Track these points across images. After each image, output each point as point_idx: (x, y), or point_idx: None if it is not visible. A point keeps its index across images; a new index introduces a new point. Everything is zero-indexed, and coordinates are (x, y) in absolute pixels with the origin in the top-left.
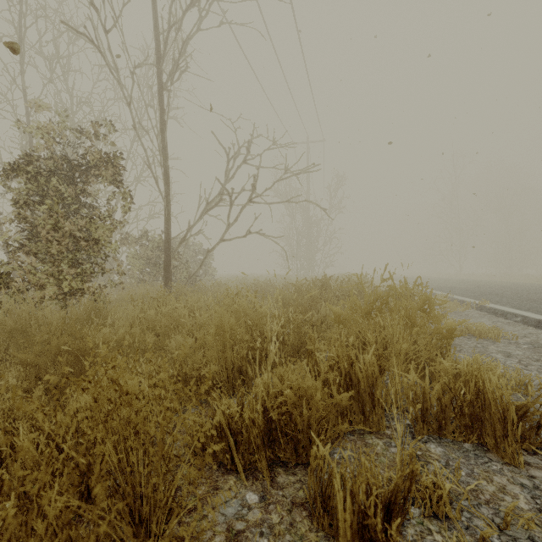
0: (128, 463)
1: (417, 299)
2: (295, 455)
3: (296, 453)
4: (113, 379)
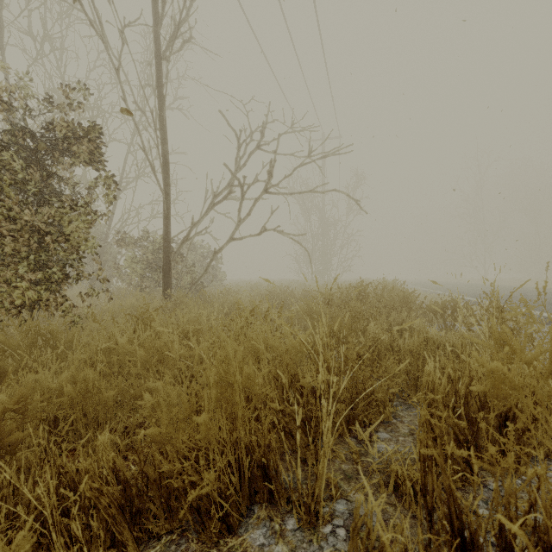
0: None
1: None
2: None
3: None
4: None
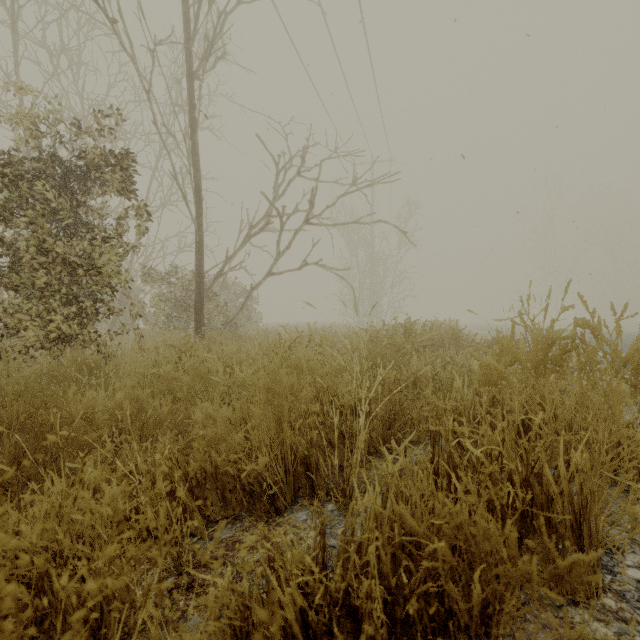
0: None
1: None
2: None
3: None
4: None
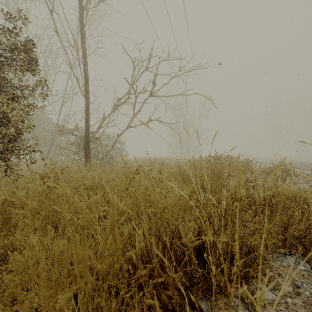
0: None
1: None
2: None
3: None
4: None
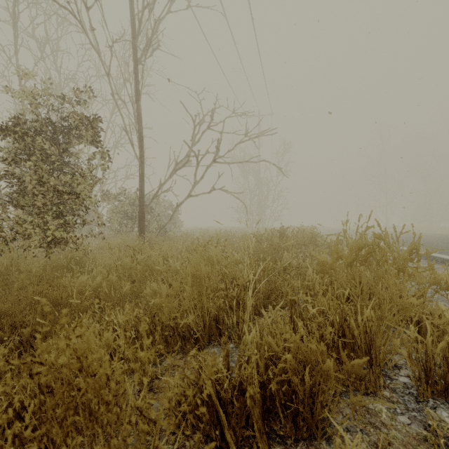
0: (101, 431)
1: (409, 247)
2: (294, 428)
3: (295, 426)
4: (77, 355)
